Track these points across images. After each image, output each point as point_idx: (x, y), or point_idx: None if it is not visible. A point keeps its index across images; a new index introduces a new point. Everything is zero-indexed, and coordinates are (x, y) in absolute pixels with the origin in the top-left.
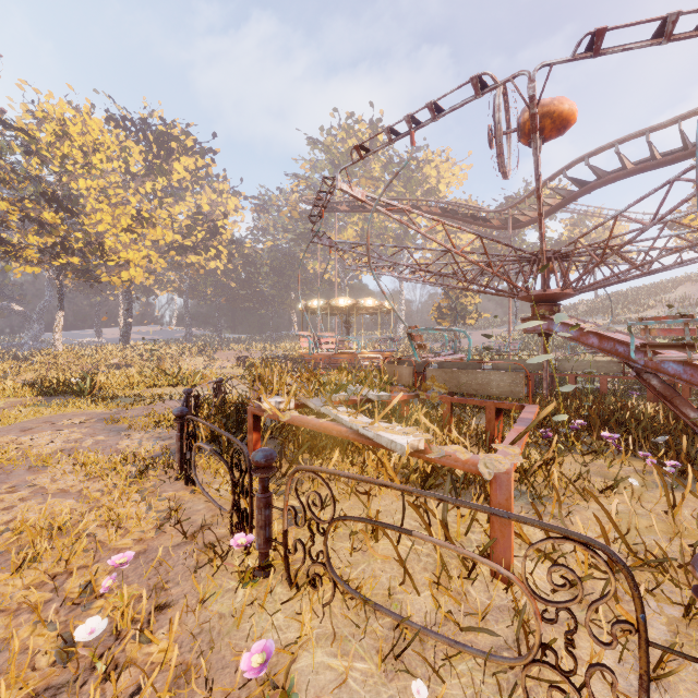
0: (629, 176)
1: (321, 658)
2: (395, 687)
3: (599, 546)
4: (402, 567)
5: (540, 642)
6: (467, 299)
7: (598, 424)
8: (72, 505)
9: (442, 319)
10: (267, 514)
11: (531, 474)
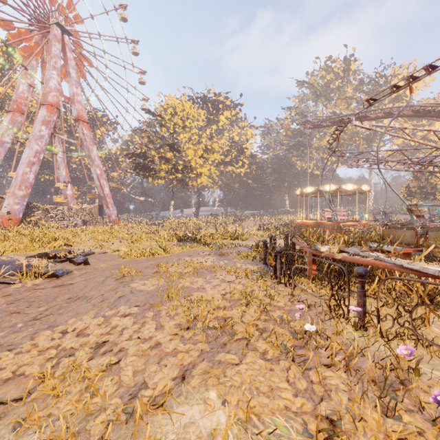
0: None
1: (422, 368)
2: None
3: None
4: None
5: None
6: (437, 179)
7: None
8: (241, 287)
9: (411, 196)
10: (364, 299)
11: None
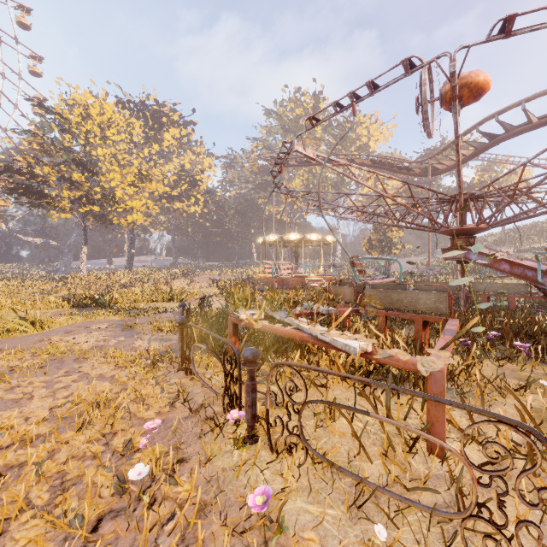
0: (534, 128)
1: (300, 504)
2: (358, 529)
3: (527, 429)
4: (358, 441)
5: (476, 502)
6: (392, 233)
7: (510, 335)
8: (108, 386)
9: (372, 249)
10: (253, 396)
11: (455, 374)
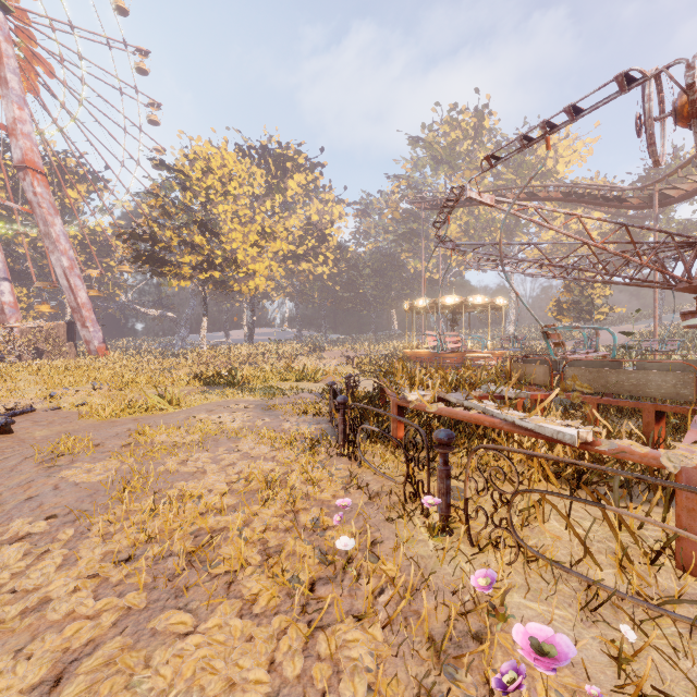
0: None
1: (518, 599)
2: (594, 633)
3: None
4: (582, 543)
5: None
6: (594, 291)
7: None
8: (273, 467)
9: (562, 314)
10: (448, 484)
11: None
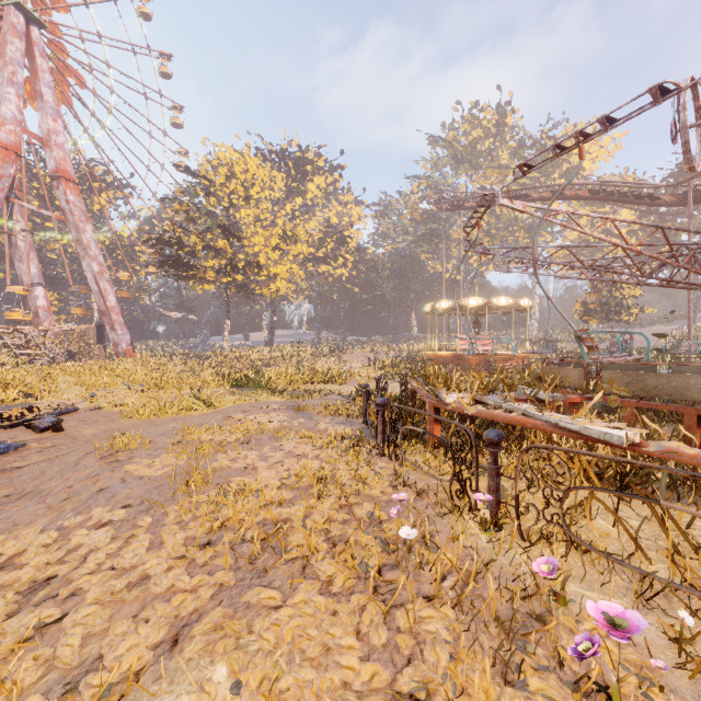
0: None
1: (574, 588)
2: (651, 619)
3: None
4: (633, 539)
5: None
6: (623, 292)
7: None
8: (318, 465)
9: (588, 316)
10: (498, 481)
11: None
